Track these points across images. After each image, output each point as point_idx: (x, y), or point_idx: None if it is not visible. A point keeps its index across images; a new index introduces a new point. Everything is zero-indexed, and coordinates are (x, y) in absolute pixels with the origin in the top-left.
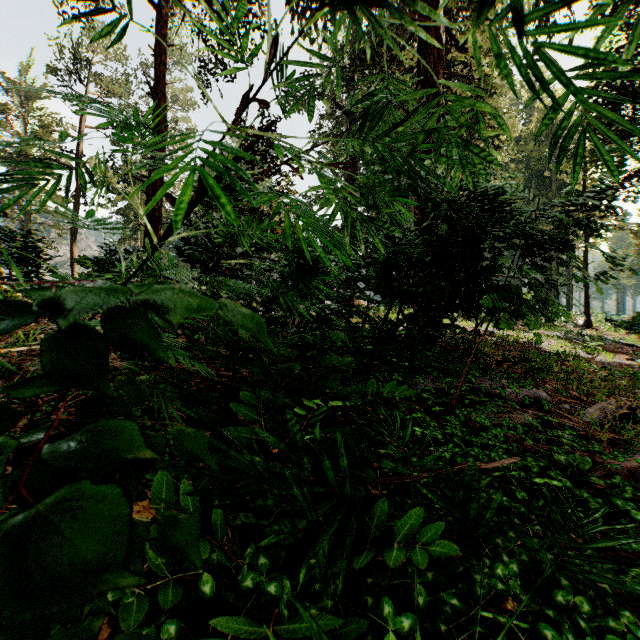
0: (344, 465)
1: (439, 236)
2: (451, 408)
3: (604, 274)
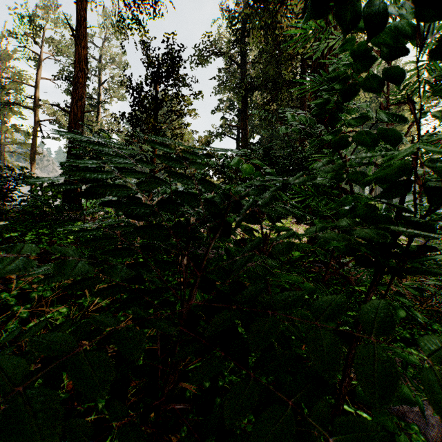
0: None
1: None
2: None
3: None
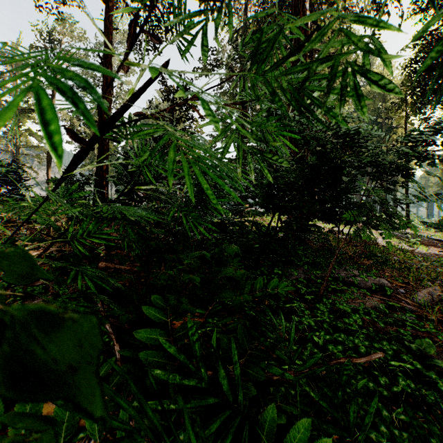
0: (237, 373)
1: (309, 165)
2: (319, 296)
3: (437, 194)
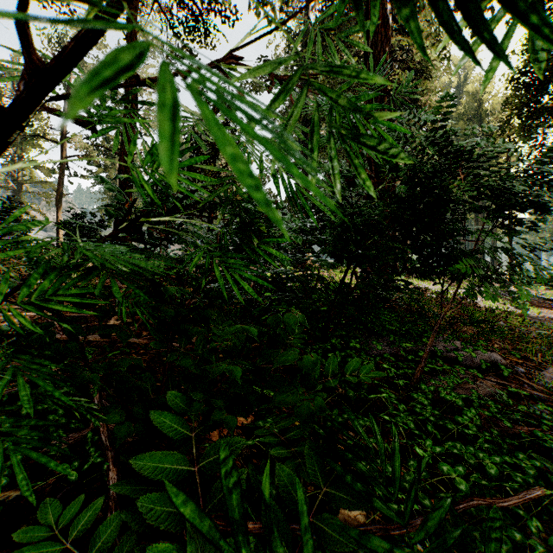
0: (308, 551)
1: (399, 197)
2: (415, 381)
3: None
